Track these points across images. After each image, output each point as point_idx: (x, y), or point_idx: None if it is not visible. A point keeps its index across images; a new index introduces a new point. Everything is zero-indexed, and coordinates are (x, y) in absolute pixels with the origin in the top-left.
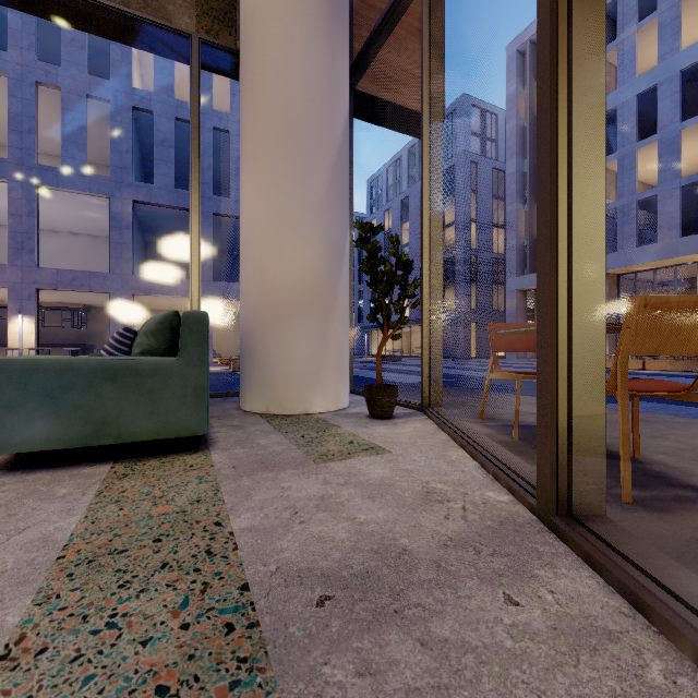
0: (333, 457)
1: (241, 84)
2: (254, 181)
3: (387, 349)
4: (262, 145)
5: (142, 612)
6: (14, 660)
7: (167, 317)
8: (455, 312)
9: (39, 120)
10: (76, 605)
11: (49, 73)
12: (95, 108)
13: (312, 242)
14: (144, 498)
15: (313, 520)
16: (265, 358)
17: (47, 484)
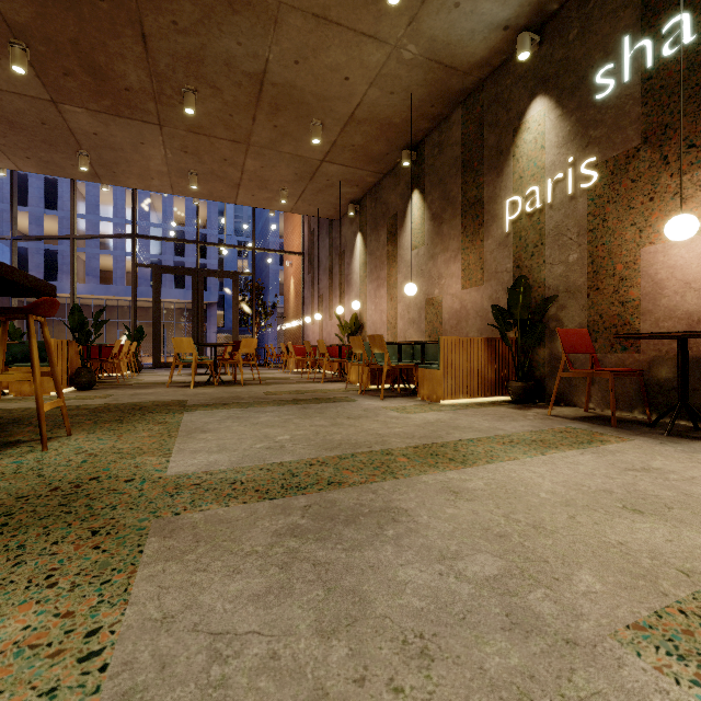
0: None
1: None
2: None
3: None
4: None
5: None
6: None
7: None
8: None
9: None
10: None
11: None
12: None
13: None
14: None
15: None
16: None
17: None
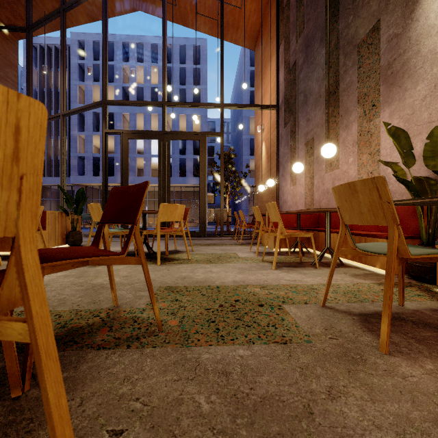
0: None
1: None
2: None
3: None
4: None
5: None
6: None
7: None
8: None
9: None
10: None
11: None
12: None
13: None
14: None
15: None
16: None
17: None
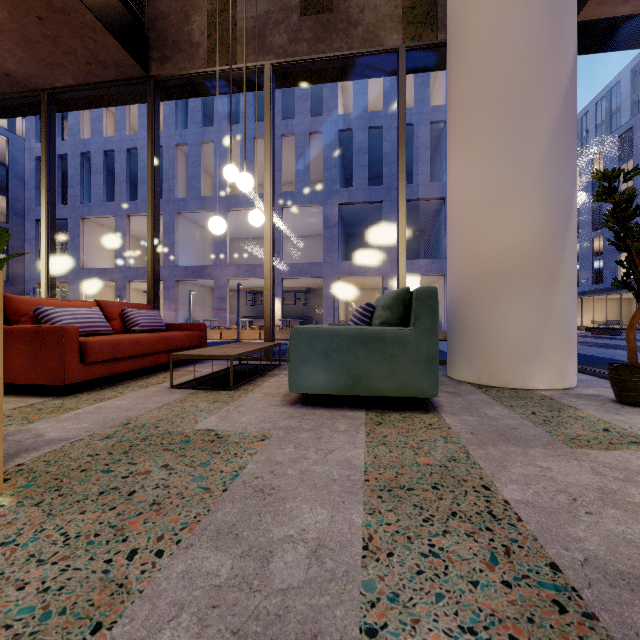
0: (589, 444)
1: (449, 71)
2: (464, 158)
3: (596, 320)
4: (472, 121)
5: (455, 552)
6: (374, 553)
7: (400, 293)
8: None
9: (282, 161)
10: (397, 525)
11: (288, 126)
12: (314, 141)
13: (531, 206)
14: (404, 446)
15: (604, 515)
16: (476, 329)
17: (329, 419)
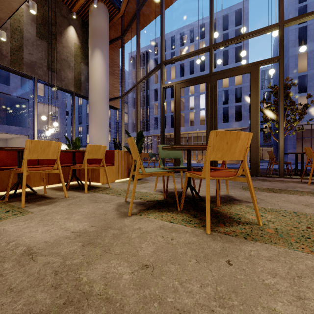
0: None
1: (91, 111)
2: (95, 129)
3: None
4: (97, 124)
5: None
6: None
7: None
8: (110, 143)
9: None
10: None
11: None
12: None
13: (105, 140)
14: None
15: None
16: None
17: None
